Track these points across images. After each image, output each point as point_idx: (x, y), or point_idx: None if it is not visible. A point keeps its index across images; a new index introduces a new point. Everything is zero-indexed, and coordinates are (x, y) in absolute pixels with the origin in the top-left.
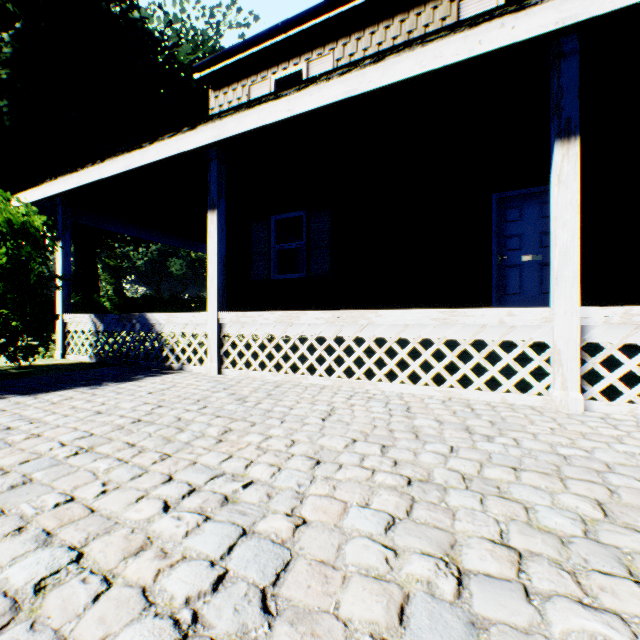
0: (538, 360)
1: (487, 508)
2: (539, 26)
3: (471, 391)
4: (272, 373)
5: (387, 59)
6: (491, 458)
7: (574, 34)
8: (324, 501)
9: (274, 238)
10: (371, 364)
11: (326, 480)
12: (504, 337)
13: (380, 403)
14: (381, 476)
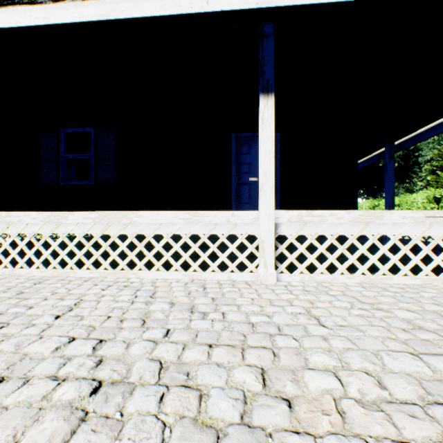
0: (251, 248)
1: (162, 408)
2: (246, 2)
3: (208, 273)
4: (40, 270)
5: None
6: (197, 337)
7: (271, 23)
8: None
9: (63, 148)
10: (133, 256)
11: None
12: (230, 232)
13: (131, 291)
14: (68, 387)
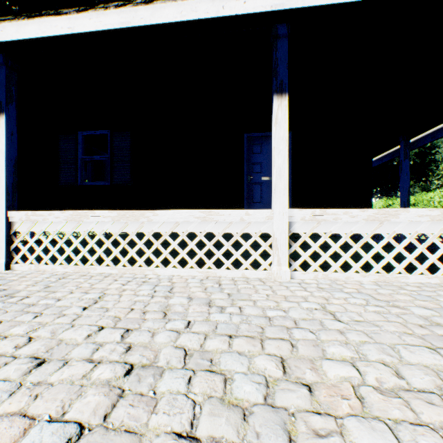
0: (265, 246)
1: (191, 388)
2: (261, 6)
3: (223, 270)
4: (63, 266)
5: (155, 3)
6: (216, 328)
7: (285, 24)
8: (4, 424)
9: (81, 150)
10: (150, 254)
11: (31, 388)
12: (244, 230)
13: (150, 286)
14: (103, 369)
